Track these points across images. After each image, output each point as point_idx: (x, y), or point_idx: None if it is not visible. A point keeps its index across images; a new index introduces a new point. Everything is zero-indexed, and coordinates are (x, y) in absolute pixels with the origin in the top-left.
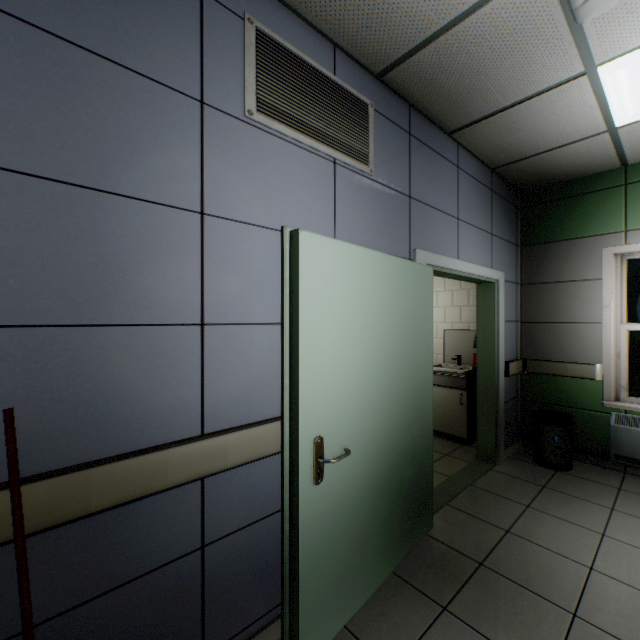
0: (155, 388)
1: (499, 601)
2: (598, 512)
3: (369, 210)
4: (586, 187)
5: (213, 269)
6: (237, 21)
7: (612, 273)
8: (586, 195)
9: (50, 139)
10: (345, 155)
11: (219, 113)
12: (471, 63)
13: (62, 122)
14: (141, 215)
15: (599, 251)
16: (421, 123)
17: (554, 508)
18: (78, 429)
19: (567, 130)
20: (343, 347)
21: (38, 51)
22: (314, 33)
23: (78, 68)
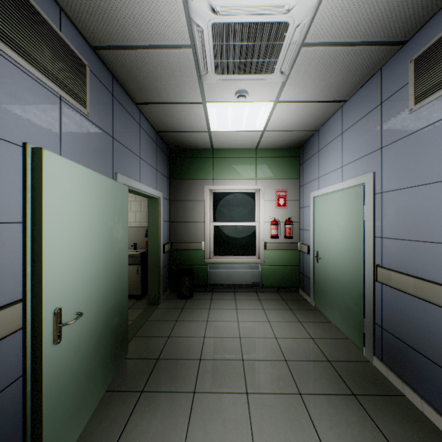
0: None
1: (169, 371)
2: (205, 312)
3: (87, 141)
4: (199, 154)
5: None
6: None
7: (208, 198)
8: (199, 158)
9: None
10: (69, 96)
11: None
12: (154, 72)
13: None
14: None
15: (204, 187)
16: (120, 90)
17: (188, 317)
18: None
19: (193, 125)
20: (75, 239)
21: None
22: None
23: None
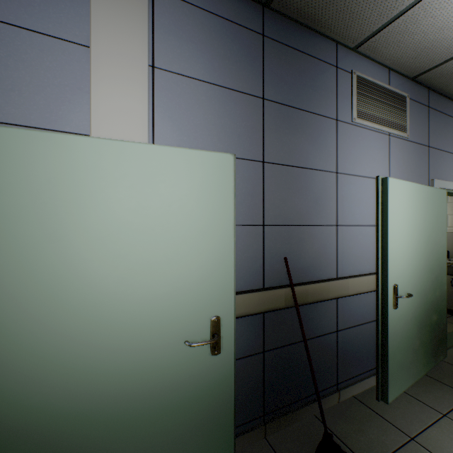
0: (321, 254)
1: None
2: None
3: (406, 159)
4: None
5: (340, 199)
6: (348, 75)
7: None
8: None
9: (293, 150)
10: (394, 129)
11: (342, 123)
12: None
13: (296, 142)
14: (317, 177)
15: None
16: (435, 98)
17: None
18: (300, 268)
19: None
20: (404, 238)
21: (291, 116)
22: (379, 66)
23: (300, 119)
